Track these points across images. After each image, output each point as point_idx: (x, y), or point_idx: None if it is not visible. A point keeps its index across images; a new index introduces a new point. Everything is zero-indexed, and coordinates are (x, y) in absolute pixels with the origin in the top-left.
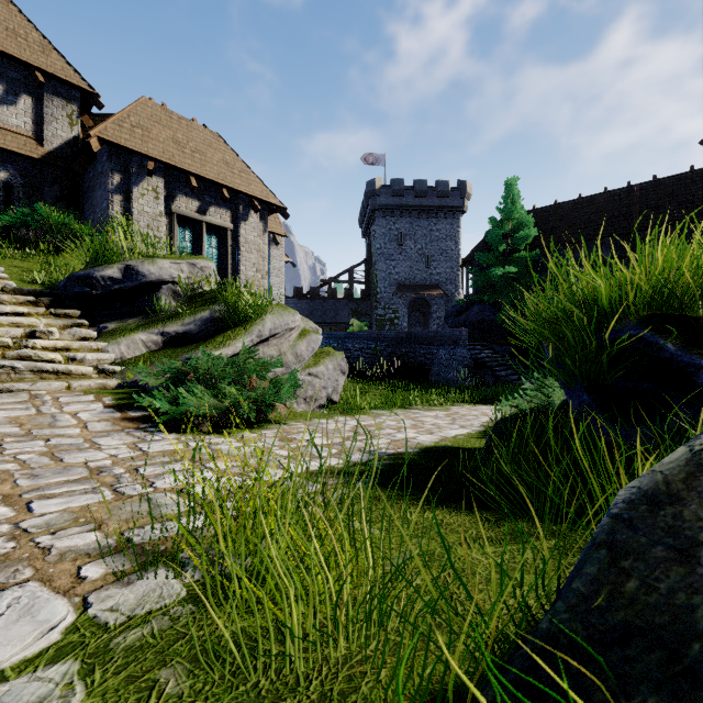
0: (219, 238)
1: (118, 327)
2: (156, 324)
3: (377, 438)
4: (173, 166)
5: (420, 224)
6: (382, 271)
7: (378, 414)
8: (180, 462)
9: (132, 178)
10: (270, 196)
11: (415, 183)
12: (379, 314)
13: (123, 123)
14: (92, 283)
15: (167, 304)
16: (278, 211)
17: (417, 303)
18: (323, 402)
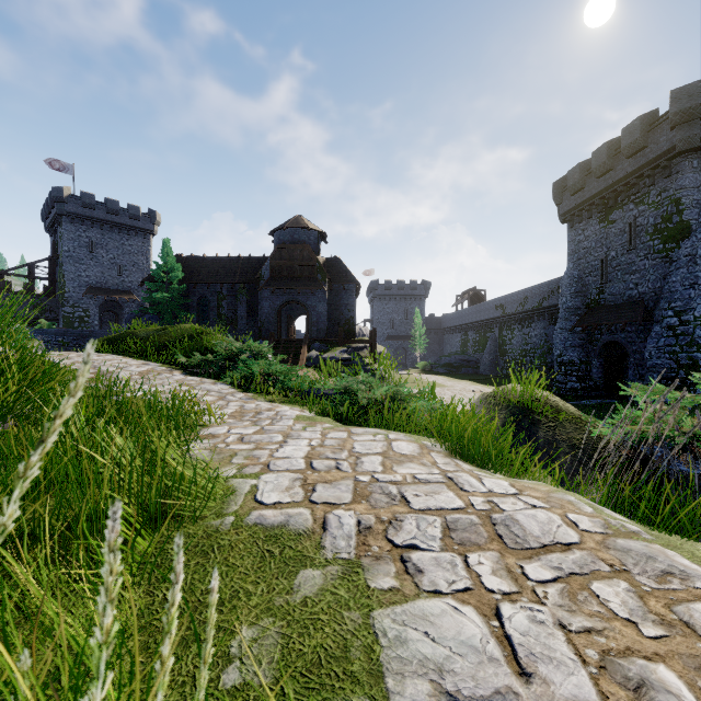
0: None
1: None
2: None
3: None
4: None
5: (112, 237)
6: (71, 273)
7: None
8: None
9: None
10: None
11: (107, 202)
12: (67, 312)
13: None
14: None
15: None
16: None
17: (110, 305)
18: None
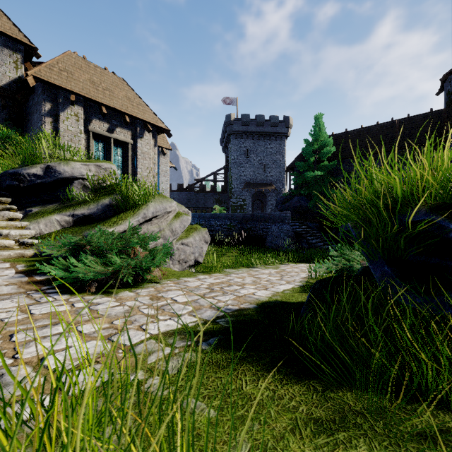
0: (123, 150)
1: (39, 211)
2: (68, 208)
3: (226, 295)
4: (89, 98)
5: (259, 144)
6: (235, 174)
7: (229, 272)
8: (56, 326)
9: (59, 106)
10: (159, 121)
11: (257, 117)
12: (233, 202)
13: (53, 67)
14: (20, 178)
15: (77, 194)
16: (164, 132)
17: (258, 195)
18: (192, 263)
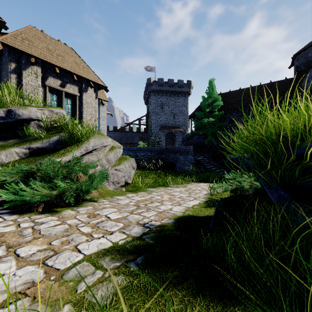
0: (72, 100)
1: (2, 144)
2: (25, 143)
3: (149, 211)
4: (45, 61)
5: (170, 99)
6: (154, 120)
7: (151, 191)
8: None
9: (22, 66)
10: (99, 80)
11: (169, 80)
12: (152, 139)
13: (17, 37)
14: None
15: (33, 132)
16: (103, 88)
17: (169, 134)
18: (123, 184)
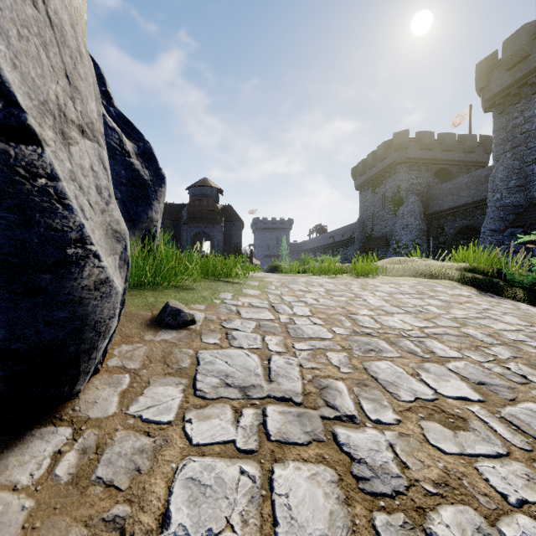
0: None
1: None
2: None
3: None
4: None
5: None
6: None
7: None
8: None
9: None
10: None
11: None
12: None
13: None
14: None
15: None
16: None
17: None
18: None
